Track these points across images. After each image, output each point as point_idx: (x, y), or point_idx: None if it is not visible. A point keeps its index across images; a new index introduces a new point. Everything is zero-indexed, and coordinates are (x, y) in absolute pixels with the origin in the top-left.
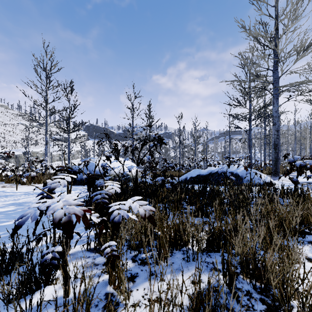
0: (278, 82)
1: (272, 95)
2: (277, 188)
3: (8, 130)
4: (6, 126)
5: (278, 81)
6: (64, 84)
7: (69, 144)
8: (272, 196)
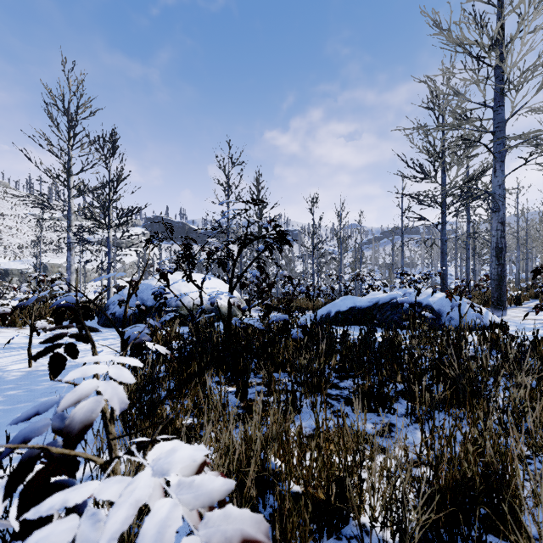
0: (504, 130)
1: (493, 154)
2: (525, 339)
3: (8, 226)
4: (4, 219)
5: (503, 127)
6: (98, 137)
7: (110, 248)
8: (524, 357)
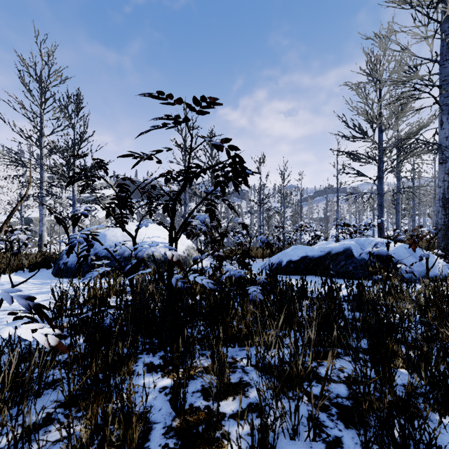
0: None
1: (440, 106)
2: None
3: (0, 185)
4: None
5: None
6: (63, 98)
7: (74, 201)
8: None
